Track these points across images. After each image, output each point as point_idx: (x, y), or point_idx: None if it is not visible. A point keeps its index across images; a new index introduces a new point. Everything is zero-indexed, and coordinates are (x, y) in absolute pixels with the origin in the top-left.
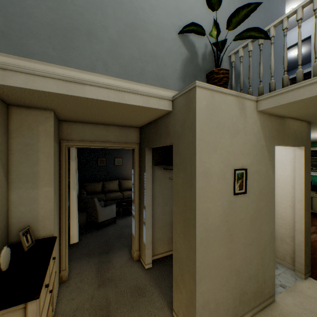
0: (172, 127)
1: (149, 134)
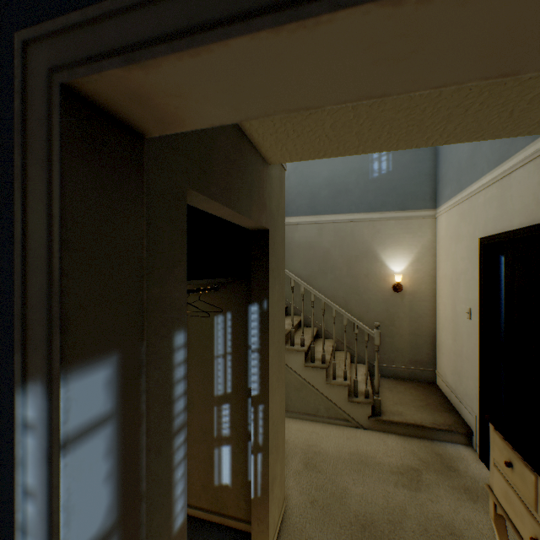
0: (269, 197)
1: (213, 142)
